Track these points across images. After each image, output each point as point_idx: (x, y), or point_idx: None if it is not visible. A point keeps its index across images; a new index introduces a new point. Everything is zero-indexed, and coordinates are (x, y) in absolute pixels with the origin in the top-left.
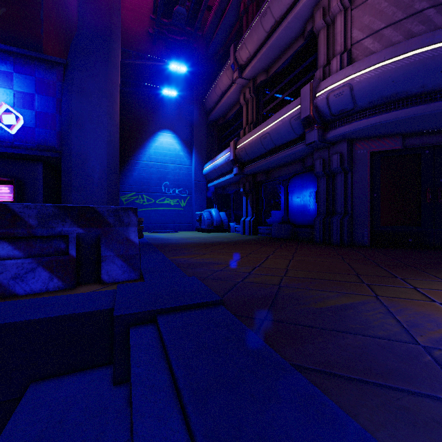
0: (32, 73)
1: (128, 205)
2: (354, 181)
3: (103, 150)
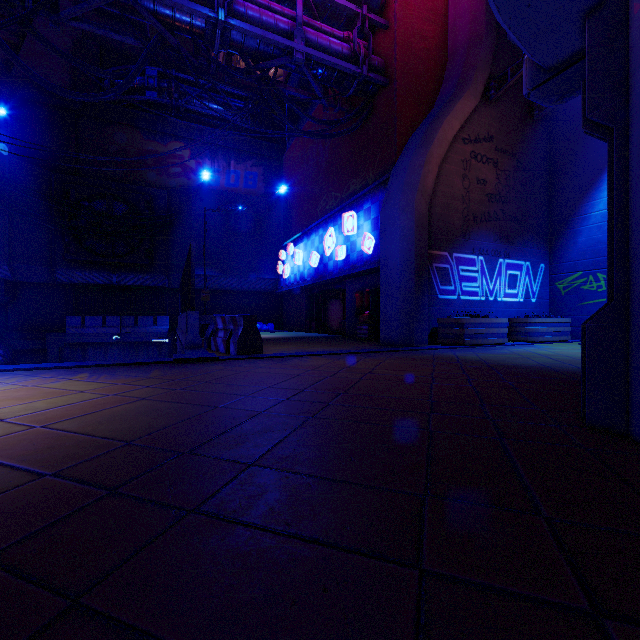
0: (378, 199)
1: (569, 295)
2: (632, 158)
3: (396, 250)
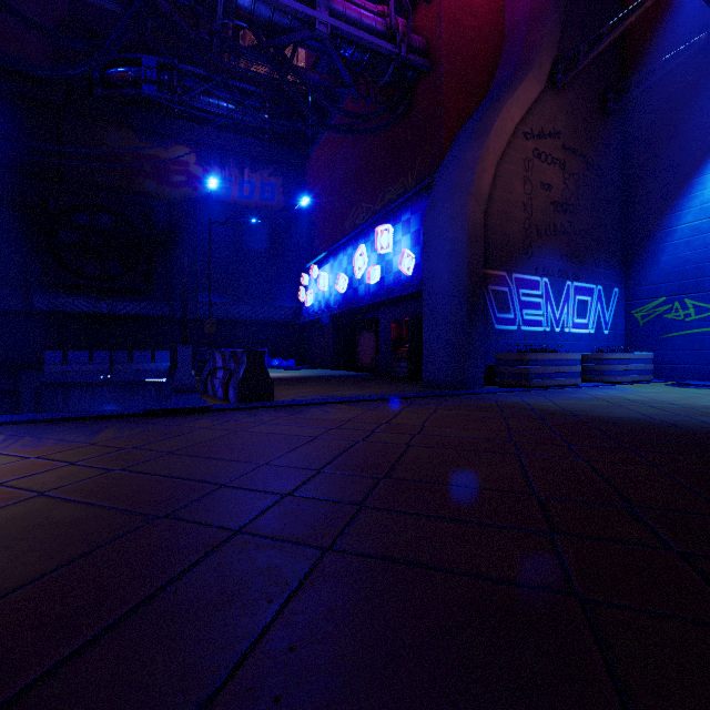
0: (419, 207)
1: (649, 326)
2: None
3: (444, 268)
